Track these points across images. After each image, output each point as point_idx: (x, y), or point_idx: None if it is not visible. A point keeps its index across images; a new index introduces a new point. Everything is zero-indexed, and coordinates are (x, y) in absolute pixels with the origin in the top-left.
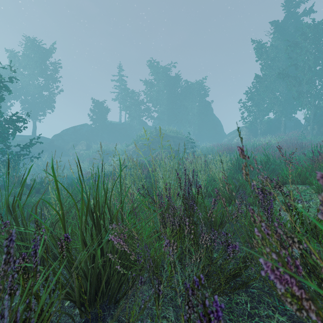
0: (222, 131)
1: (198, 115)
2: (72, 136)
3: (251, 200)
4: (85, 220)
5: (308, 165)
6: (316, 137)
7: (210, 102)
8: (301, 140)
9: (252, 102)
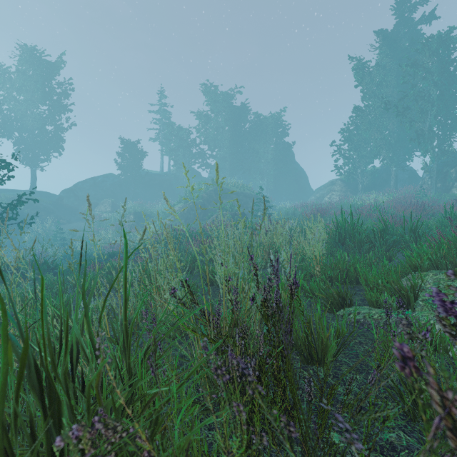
0: (307, 186)
1: (273, 162)
2: (90, 191)
3: (373, 296)
4: (14, 396)
5: (455, 236)
6: (439, 194)
7: (291, 145)
8: (419, 199)
9: (350, 144)
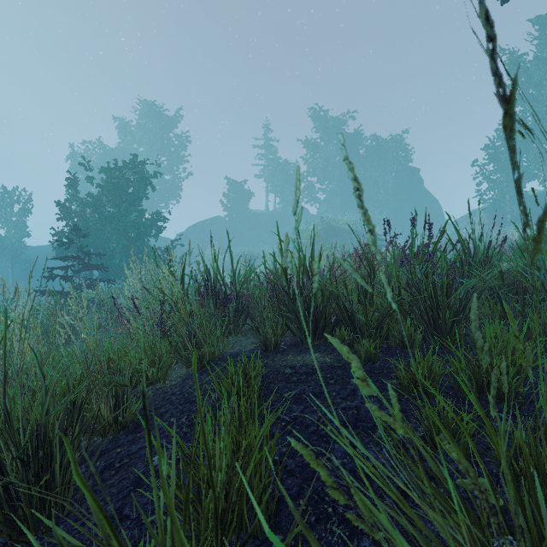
0: (440, 219)
1: (394, 193)
2: (200, 234)
3: None
4: None
5: None
6: None
7: (418, 170)
8: None
9: (494, 165)
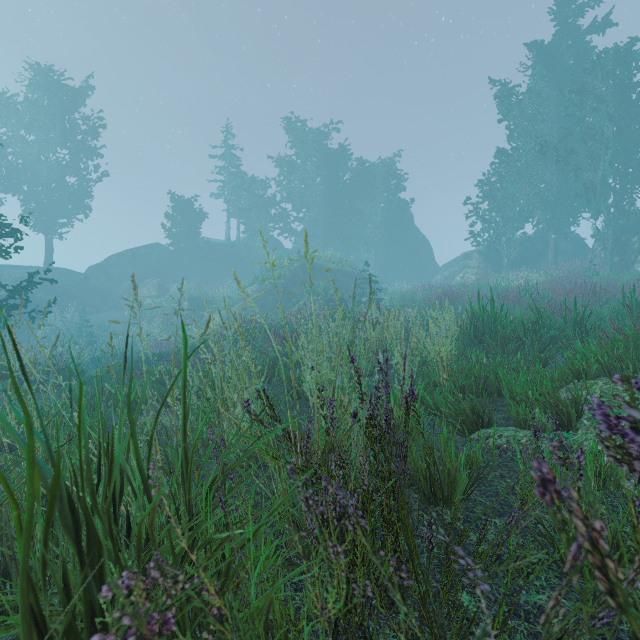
0: (431, 261)
1: (383, 228)
2: (128, 268)
3: (521, 414)
4: (42, 538)
5: (635, 330)
6: (617, 272)
7: (408, 203)
8: (588, 278)
9: (492, 202)
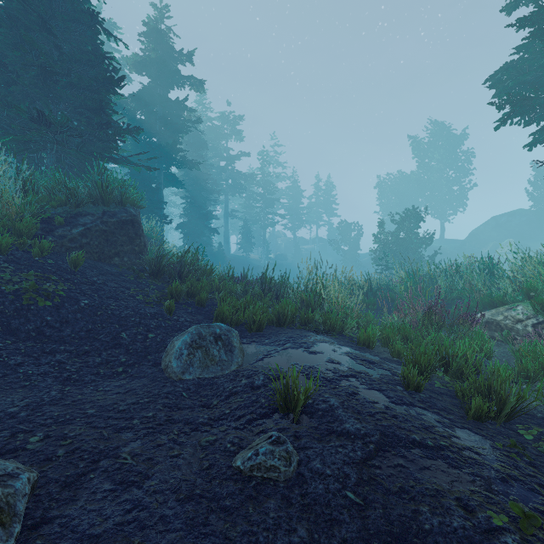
0: None
1: None
2: (492, 233)
3: None
4: None
5: None
6: None
7: None
8: None
9: None
